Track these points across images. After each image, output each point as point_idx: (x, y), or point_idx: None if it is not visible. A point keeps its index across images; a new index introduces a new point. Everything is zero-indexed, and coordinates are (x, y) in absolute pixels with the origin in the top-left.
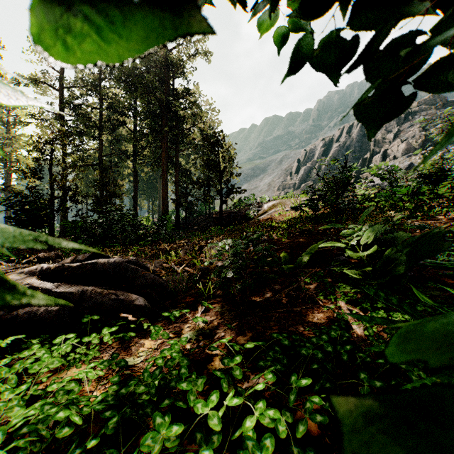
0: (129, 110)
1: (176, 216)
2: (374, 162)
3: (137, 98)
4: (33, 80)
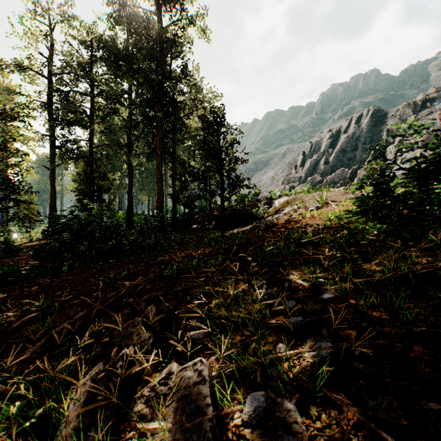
0: (122, 97)
1: (173, 213)
2: (388, 153)
3: (126, 77)
4: (19, 66)
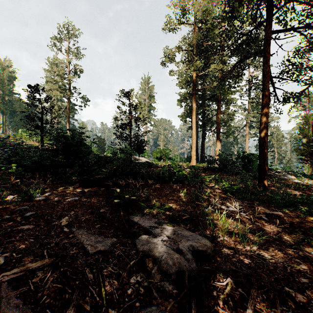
0: None
1: None
2: None
3: None
4: None
